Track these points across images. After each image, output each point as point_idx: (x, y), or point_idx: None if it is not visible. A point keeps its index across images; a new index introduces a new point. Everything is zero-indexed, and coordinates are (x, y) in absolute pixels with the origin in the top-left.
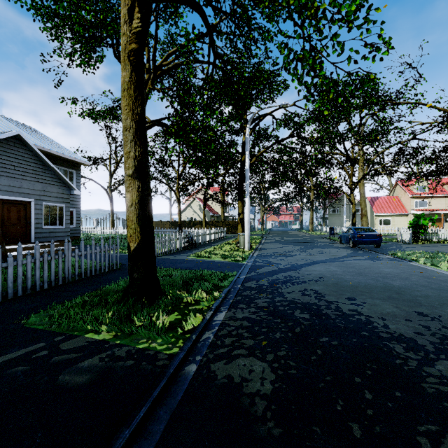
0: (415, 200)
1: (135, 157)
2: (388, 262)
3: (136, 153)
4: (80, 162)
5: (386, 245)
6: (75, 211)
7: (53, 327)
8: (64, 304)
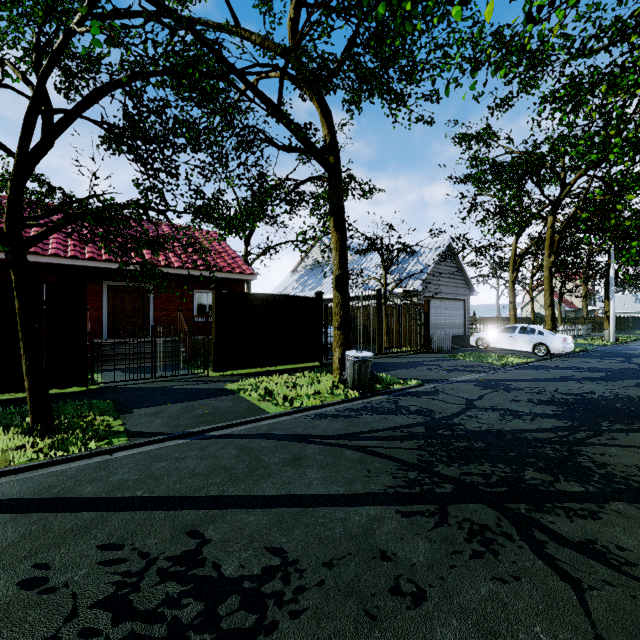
0: None
1: (550, 300)
2: None
3: (550, 298)
4: None
5: None
6: None
7: None
8: None
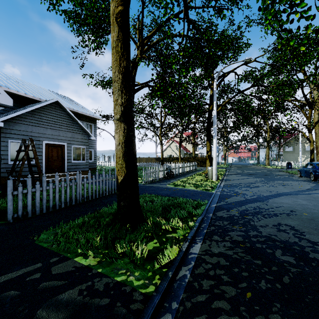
0: None
1: (121, 104)
2: None
3: (122, 100)
4: (96, 118)
5: None
6: (93, 150)
7: (53, 247)
8: (69, 223)
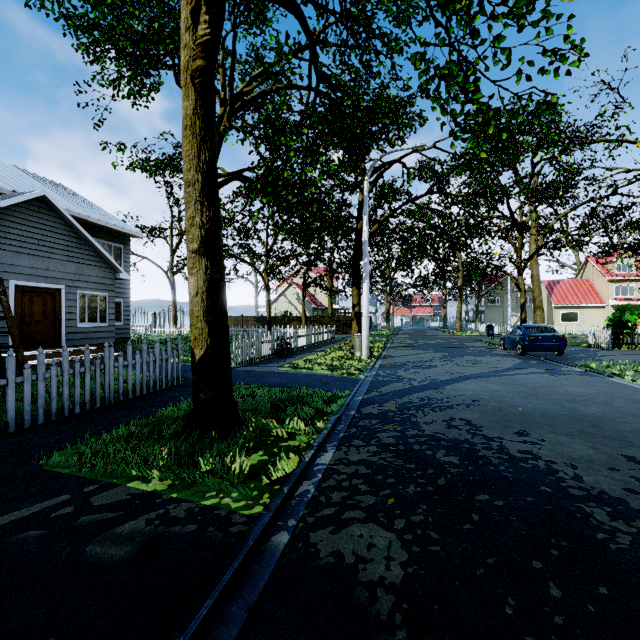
0: (615, 285)
1: (202, 225)
2: (577, 378)
3: (204, 219)
4: (130, 234)
5: (573, 352)
6: (122, 302)
7: (83, 472)
8: (101, 436)
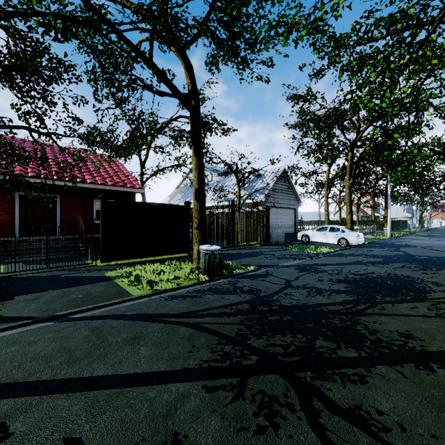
0: None
1: (350, 209)
2: None
3: (350, 208)
4: None
5: None
6: None
7: None
8: None
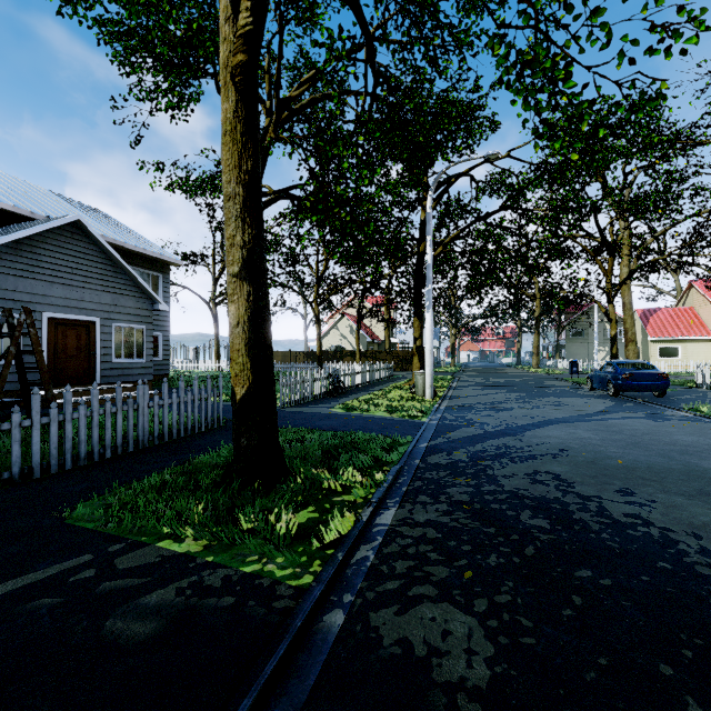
0: None
1: (243, 245)
2: (686, 424)
3: (245, 238)
4: (169, 261)
5: (676, 392)
6: (161, 335)
7: (109, 527)
8: (131, 485)
